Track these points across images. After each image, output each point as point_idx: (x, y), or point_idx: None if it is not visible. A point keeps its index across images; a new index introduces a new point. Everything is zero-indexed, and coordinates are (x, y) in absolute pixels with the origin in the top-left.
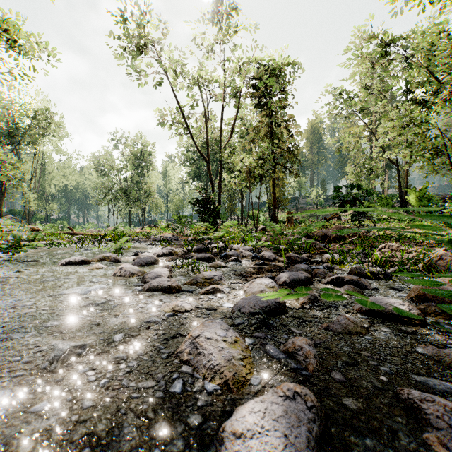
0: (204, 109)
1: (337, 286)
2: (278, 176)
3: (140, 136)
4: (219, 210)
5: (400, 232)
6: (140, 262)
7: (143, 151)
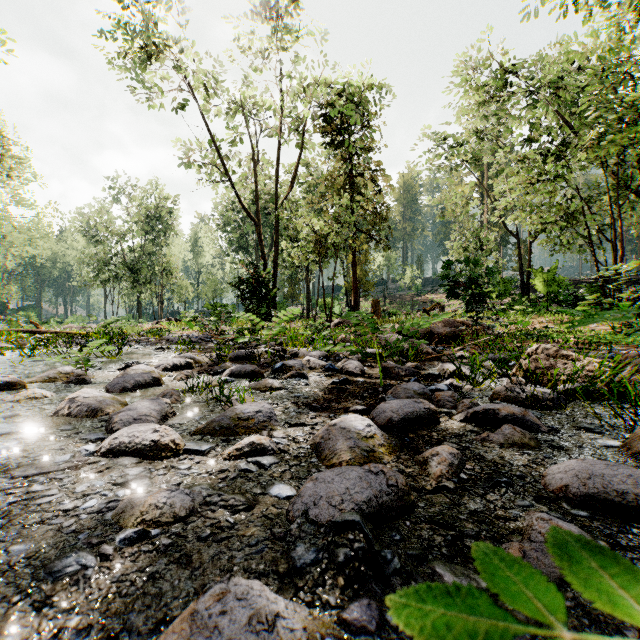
0: (252, 145)
1: (485, 426)
2: (360, 249)
3: (155, 185)
4: (274, 296)
5: (535, 328)
6: (121, 383)
7: (160, 207)
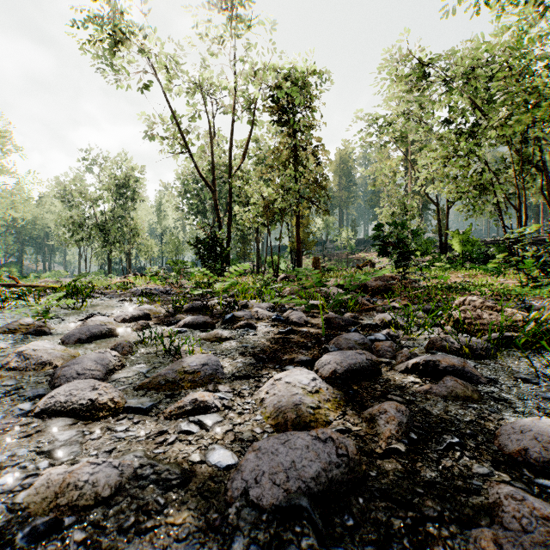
0: (209, 122)
1: (425, 377)
2: (302, 214)
3: (124, 157)
4: (228, 254)
5: (455, 282)
6: (77, 335)
7: (128, 176)
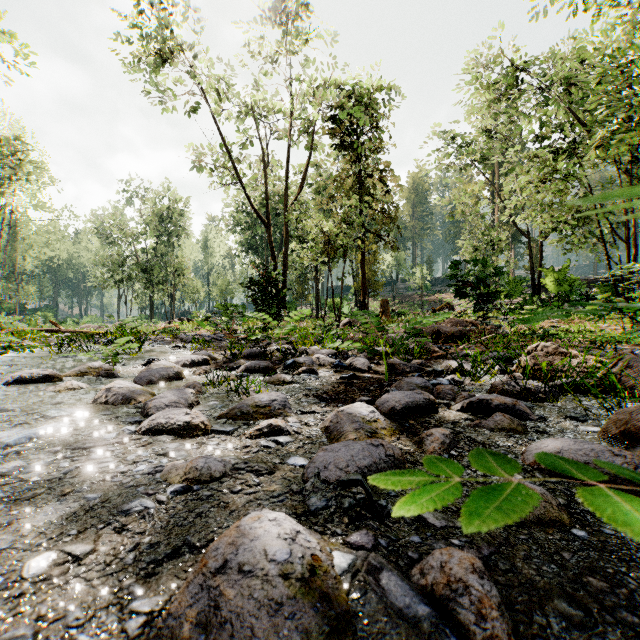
0: (262, 148)
1: (479, 415)
2: (369, 249)
3: (167, 187)
4: (284, 297)
5: (542, 327)
6: (148, 377)
7: (172, 209)
